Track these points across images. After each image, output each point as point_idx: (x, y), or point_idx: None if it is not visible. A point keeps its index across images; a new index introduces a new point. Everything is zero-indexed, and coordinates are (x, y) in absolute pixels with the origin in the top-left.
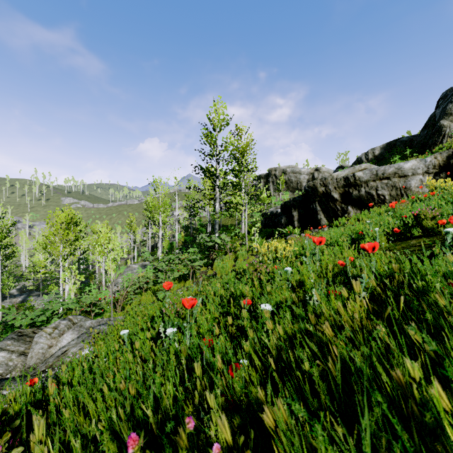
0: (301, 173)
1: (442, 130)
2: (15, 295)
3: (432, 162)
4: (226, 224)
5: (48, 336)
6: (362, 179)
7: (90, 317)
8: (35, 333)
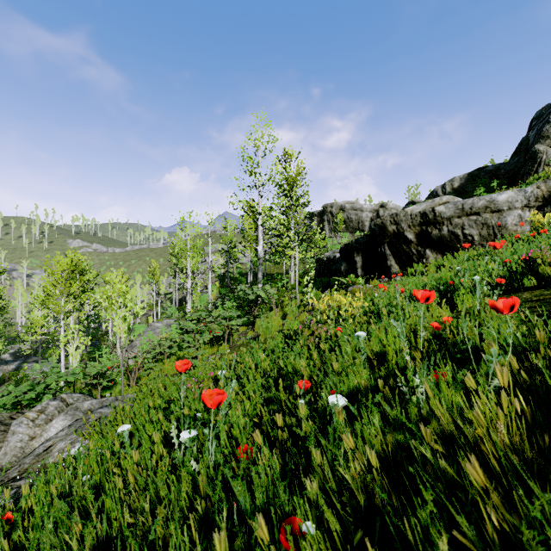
0: (363, 209)
1: (537, 157)
2: (8, 361)
3: (534, 193)
4: (271, 272)
5: (30, 423)
6: (443, 215)
7: (96, 391)
8: (14, 418)
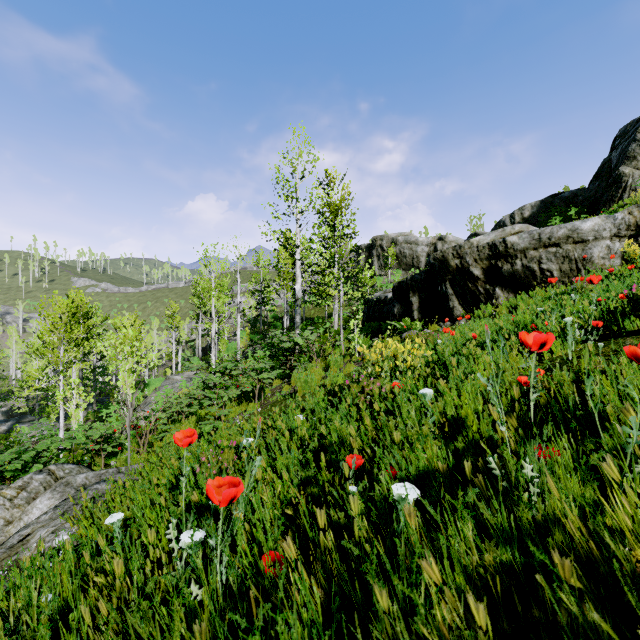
0: (418, 243)
1: (621, 181)
2: None
3: (626, 220)
4: (311, 315)
5: (7, 503)
6: (516, 246)
7: (100, 459)
8: None
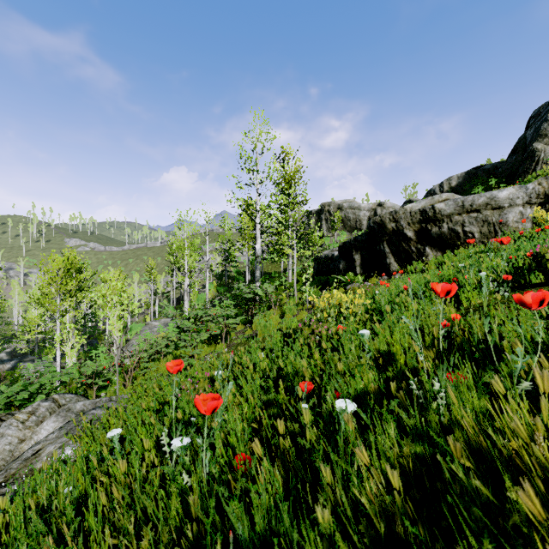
0: (360, 208)
1: (535, 155)
2: (4, 360)
3: (536, 189)
4: (268, 271)
5: (20, 425)
6: (443, 212)
7: (92, 391)
8: (3, 420)
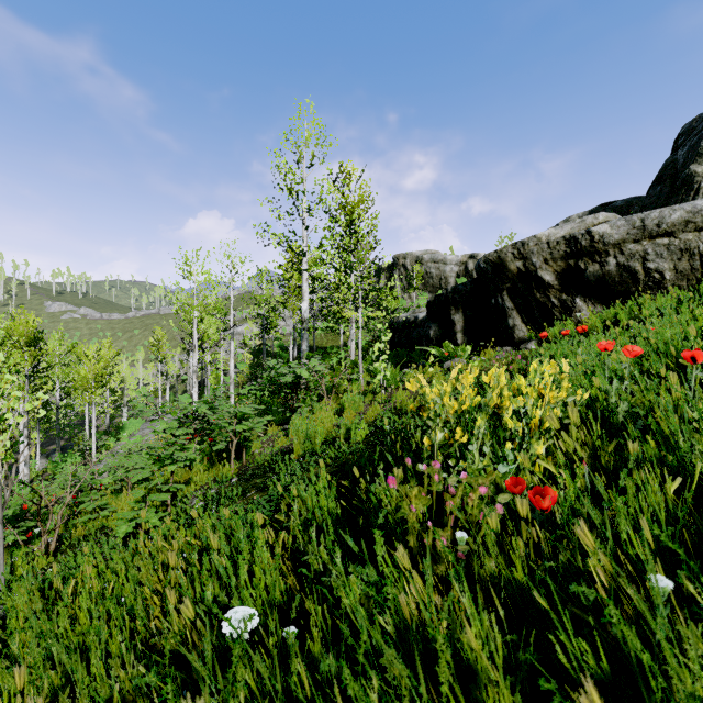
0: (446, 262)
1: (693, 181)
2: None
3: None
4: (323, 345)
5: None
6: (608, 239)
7: None
8: None
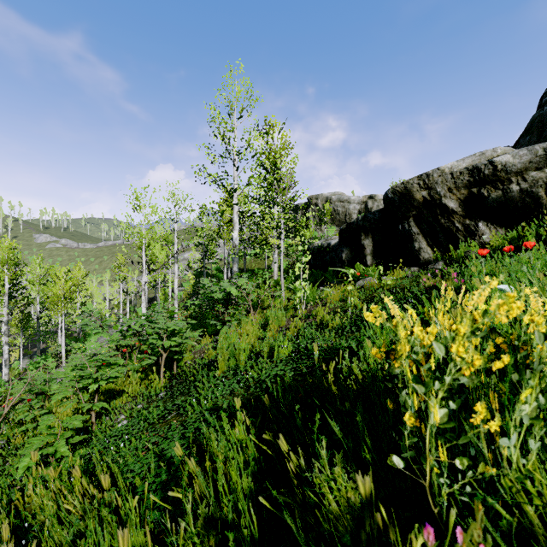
0: (350, 201)
1: None
2: None
3: None
4: (252, 267)
5: None
6: (510, 167)
7: None
8: None
